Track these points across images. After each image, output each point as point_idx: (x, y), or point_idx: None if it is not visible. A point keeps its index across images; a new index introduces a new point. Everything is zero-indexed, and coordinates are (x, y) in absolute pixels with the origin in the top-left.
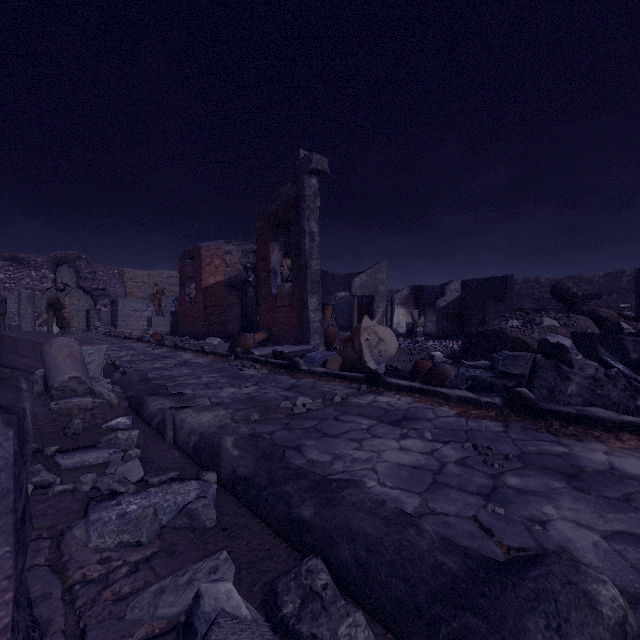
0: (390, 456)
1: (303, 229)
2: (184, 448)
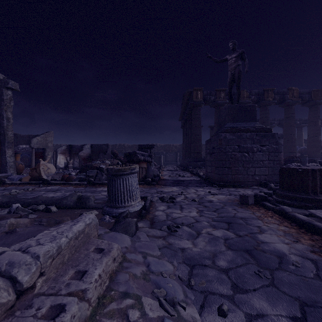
0: (51, 195)
1: (2, 115)
2: None
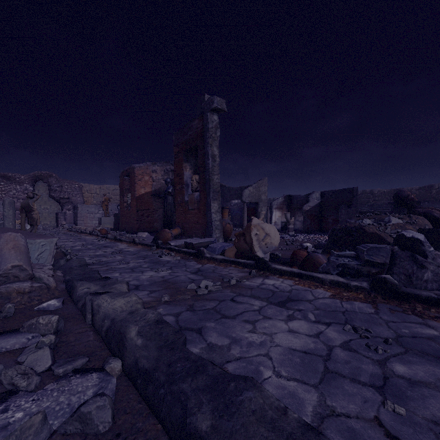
0: (281, 340)
1: (207, 152)
2: (99, 331)
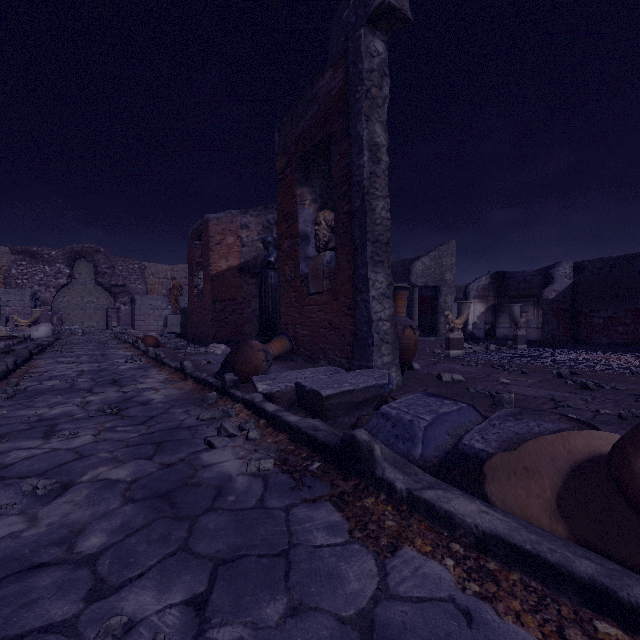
0: None
1: (358, 138)
2: None
